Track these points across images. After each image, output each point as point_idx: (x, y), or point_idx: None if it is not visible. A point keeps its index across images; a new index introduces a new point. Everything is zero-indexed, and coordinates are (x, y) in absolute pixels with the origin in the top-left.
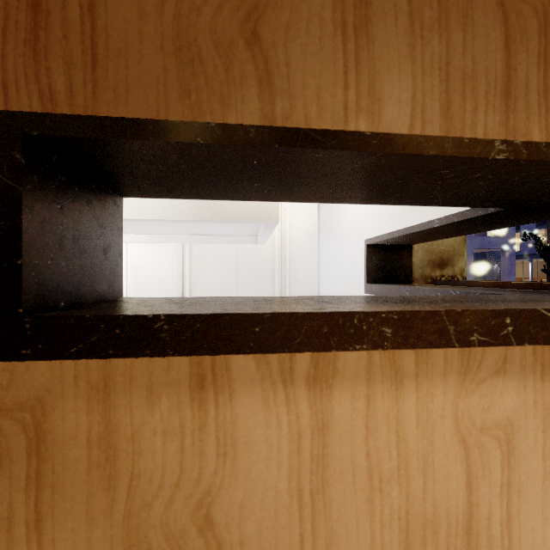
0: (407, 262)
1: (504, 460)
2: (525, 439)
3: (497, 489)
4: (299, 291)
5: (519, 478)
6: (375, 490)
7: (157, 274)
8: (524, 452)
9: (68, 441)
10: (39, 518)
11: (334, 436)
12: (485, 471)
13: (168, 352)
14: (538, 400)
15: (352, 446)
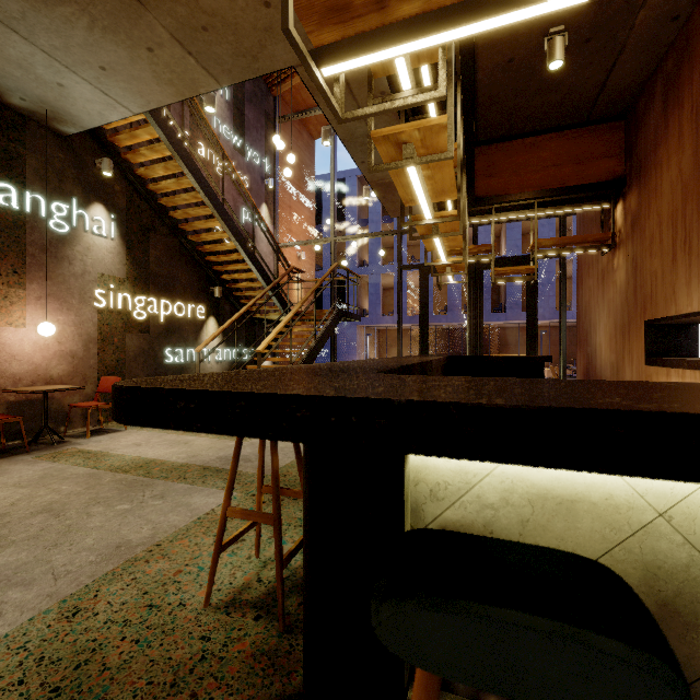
0: None
1: None
2: None
3: None
4: None
5: None
6: None
7: None
8: None
9: None
10: None
11: None
12: None
13: (658, 366)
14: None
15: None
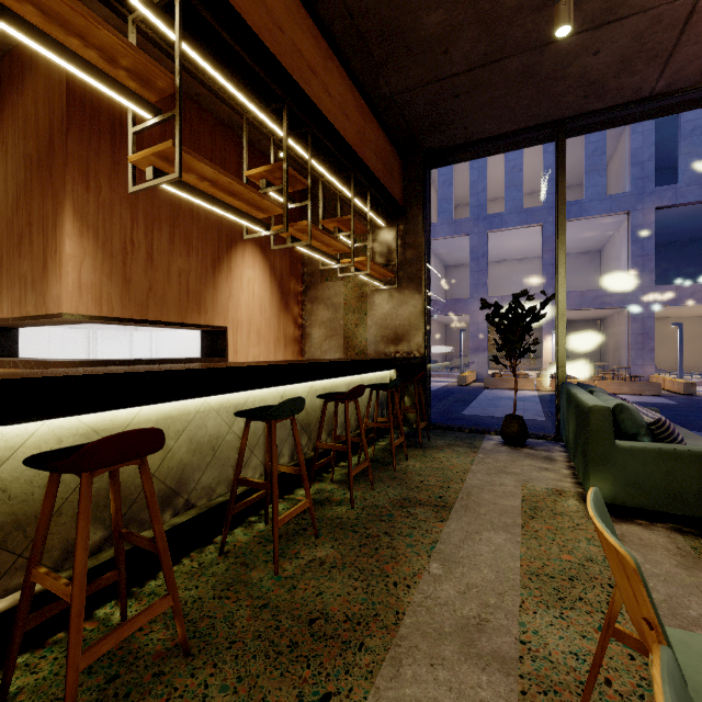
0: (223, 342)
1: None
2: None
3: None
4: None
5: None
6: None
7: (192, 350)
8: None
9: None
10: None
11: None
12: None
13: None
14: None
15: None
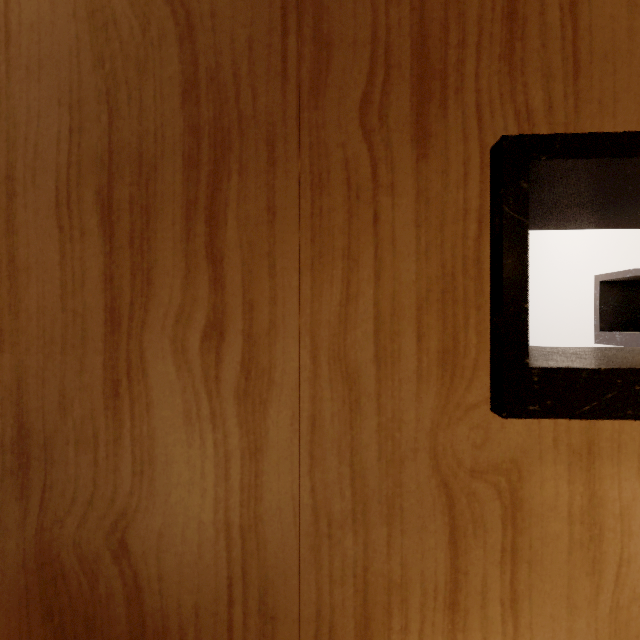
0: None
1: None
2: None
3: None
4: None
5: None
6: None
7: None
8: None
9: (546, 512)
10: (515, 597)
11: None
12: None
13: None
14: None
15: None
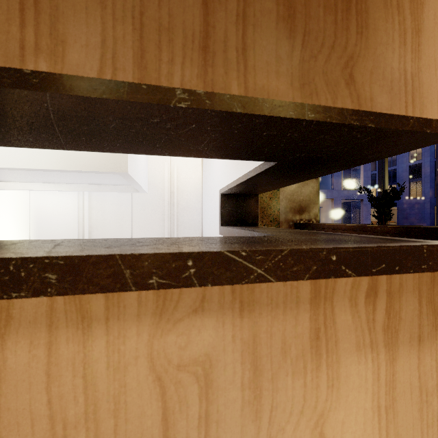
0: (254, 208)
1: (203, 393)
2: (224, 372)
3: (195, 422)
4: (186, 232)
5: (218, 409)
6: (58, 437)
7: (59, 218)
8: (223, 384)
9: None
10: None
11: (8, 386)
12: (182, 406)
13: None
14: (237, 335)
15: (31, 395)
